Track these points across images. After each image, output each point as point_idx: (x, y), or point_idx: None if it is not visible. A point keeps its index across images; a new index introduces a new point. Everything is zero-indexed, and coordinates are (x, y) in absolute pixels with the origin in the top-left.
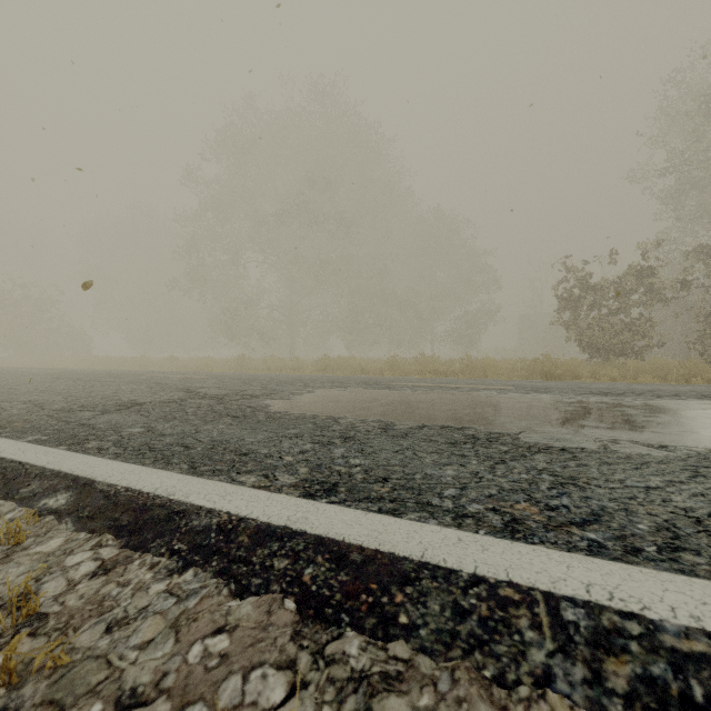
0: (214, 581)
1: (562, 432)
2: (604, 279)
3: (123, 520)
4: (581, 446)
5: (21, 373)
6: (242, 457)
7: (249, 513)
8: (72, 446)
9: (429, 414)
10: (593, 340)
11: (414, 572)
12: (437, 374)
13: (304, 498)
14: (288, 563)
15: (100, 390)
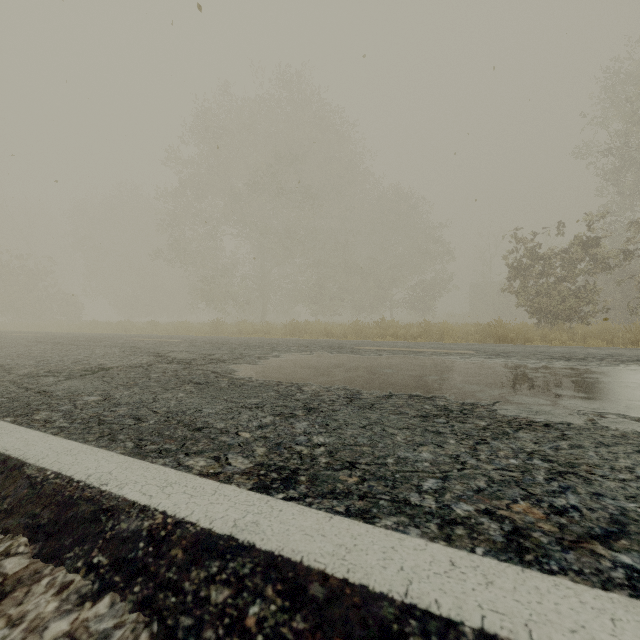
0: (132, 618)
1: (539, 403)
2: (552, 249)
3: (43, 517)
4: (566, 420)
5: (9, 337)
6: (195, 432)
7: (188, 514)
8: (19, 417)
9: (395, 381)
10: (542, 306)
11: (397, 623)
12: (396, 338)
13: (257, 491)
14: (228, 595)
15: (74, 354)
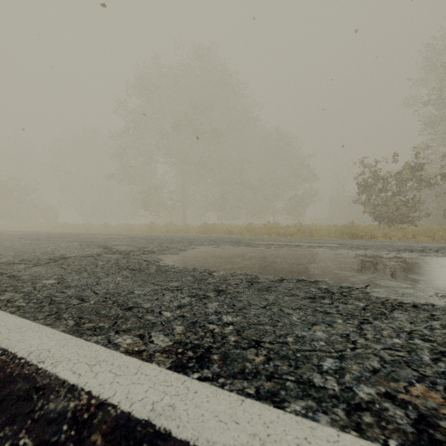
0: None
1: (402, 286)
2: (389, 172)
3: None
4: (429, 301)
5: (1, 234)
6: (126, 311)
7: (111, 396)
8: None
9: (284, 268)
10: (382, 212)
11: None
12: (279, 235)
13: (175, 370)
14: None
15: (44, 247)
